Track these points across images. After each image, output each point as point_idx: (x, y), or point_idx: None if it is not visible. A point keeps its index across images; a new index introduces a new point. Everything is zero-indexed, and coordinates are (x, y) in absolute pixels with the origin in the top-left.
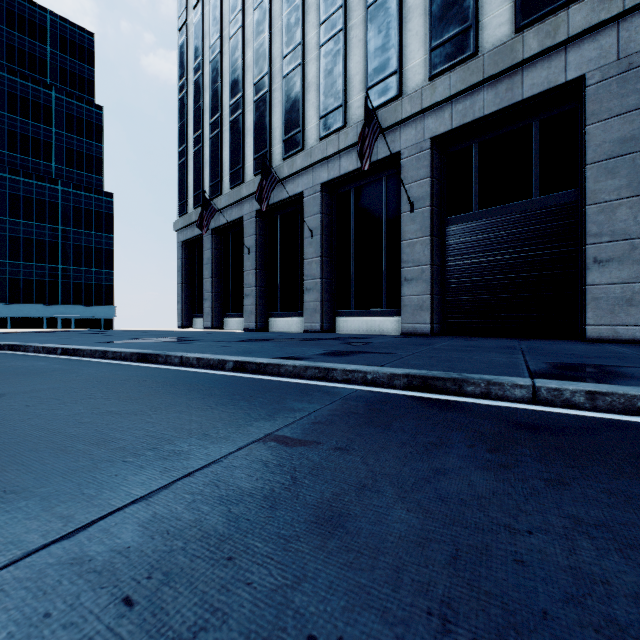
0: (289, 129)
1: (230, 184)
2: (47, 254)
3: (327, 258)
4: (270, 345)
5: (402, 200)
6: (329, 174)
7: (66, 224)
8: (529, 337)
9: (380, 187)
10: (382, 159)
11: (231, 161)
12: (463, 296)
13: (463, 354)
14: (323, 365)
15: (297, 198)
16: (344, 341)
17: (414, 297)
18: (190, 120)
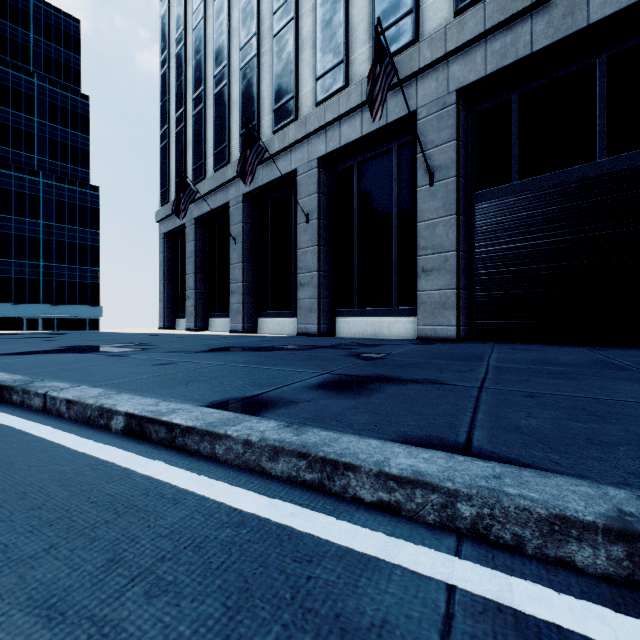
0: (280, 96)
1: (214, 166)
2: (27, 250)
3: (325, 247)
4: (240, 360)
5: (419, 171)
6: (327, 146)
7: (48, 219)
8: (591, 344)
9: (389, 160)
10: (393, 122)
11: (215, 139)
12: (498, 291)
13: (576, 386)
14: (319, 447)
15: (290, 178)
16: (349, 351)
17: (435, 292)
18: (172, 98)
